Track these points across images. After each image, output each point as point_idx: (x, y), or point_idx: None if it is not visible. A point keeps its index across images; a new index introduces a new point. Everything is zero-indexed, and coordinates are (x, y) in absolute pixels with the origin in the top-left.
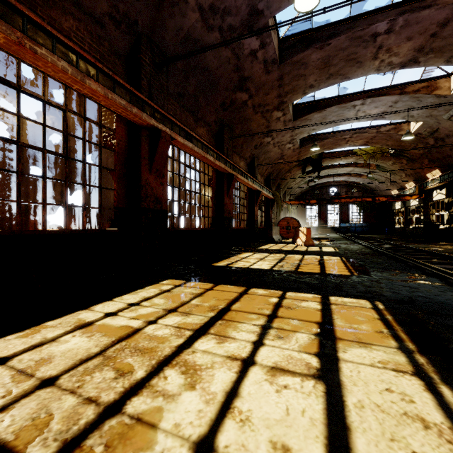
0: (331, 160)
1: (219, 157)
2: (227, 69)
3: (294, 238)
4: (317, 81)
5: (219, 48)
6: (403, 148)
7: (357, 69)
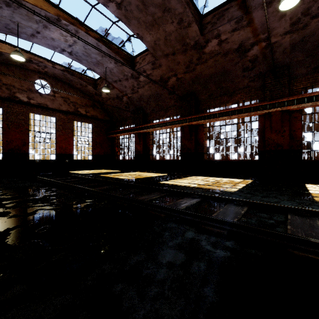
0: None
1: None
2: None
3: None
4: None
5: None
6: None
7: None
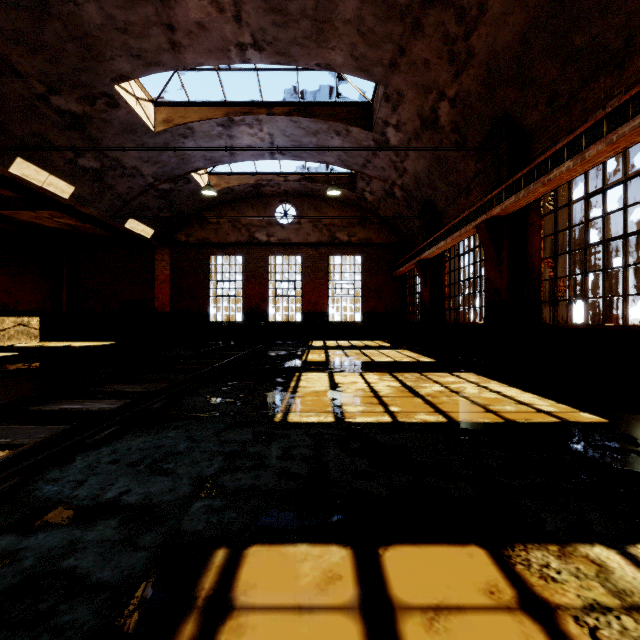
0: None
1: None
2: None
3: None
4: None
5: None
6: None
7: None
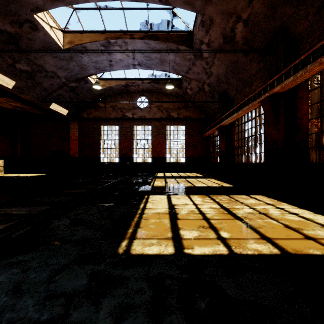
0: None
1: None
2: None
3: None
4: None
5: None
6: None
7: None
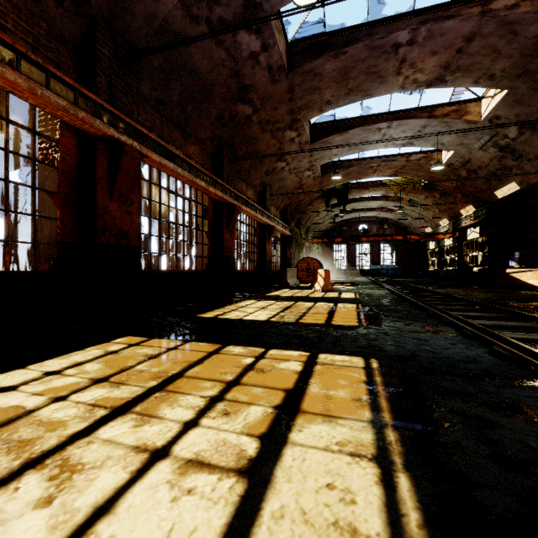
0: (359, 192)
1: (215, 183)
2: (222, 74)
3: (312, 283)
4: (335, 97)
5: (209, 46)
6: (436, 181)
7: (379, 85)
